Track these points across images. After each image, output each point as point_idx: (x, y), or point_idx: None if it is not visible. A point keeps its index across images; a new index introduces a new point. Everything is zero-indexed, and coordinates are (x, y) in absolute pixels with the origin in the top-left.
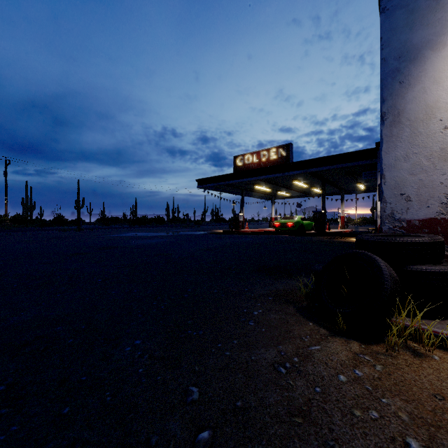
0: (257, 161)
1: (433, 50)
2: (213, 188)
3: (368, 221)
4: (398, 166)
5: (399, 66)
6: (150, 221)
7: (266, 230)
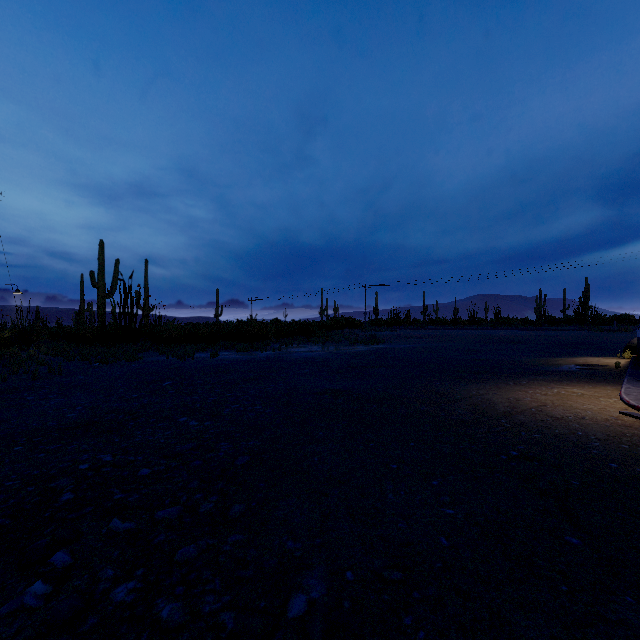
0: None
1: None
2: None
3: None
4: None
5: None
6: None
7: None
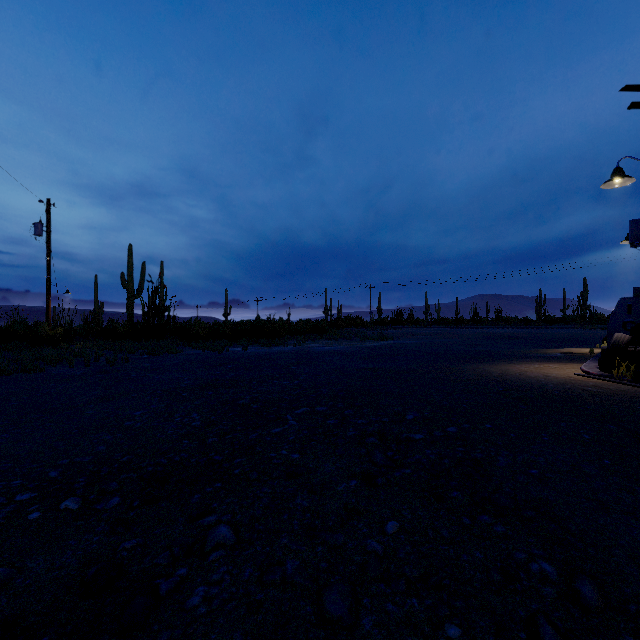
0: None
1: None
2: None
3: None
4: None
5: None
6: None
7: None
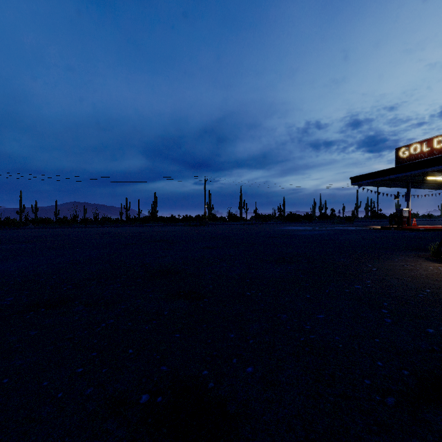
0: (429, 149)
1: None
2: (368, 184)
3: None
4: None
5: None
6: (299, 218)
7: None
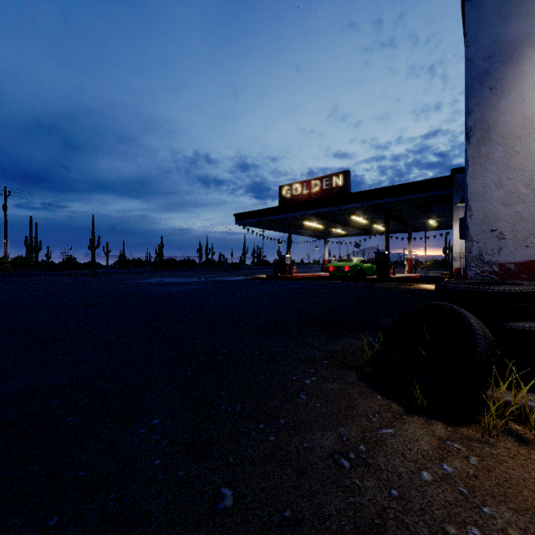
0: (308, 192)
1: (534, 46)
2: (254, 225)
3: (440, 264)
4: (488, 195)
5: (489, 68)
6: (178, 264)
7: (318, 275)
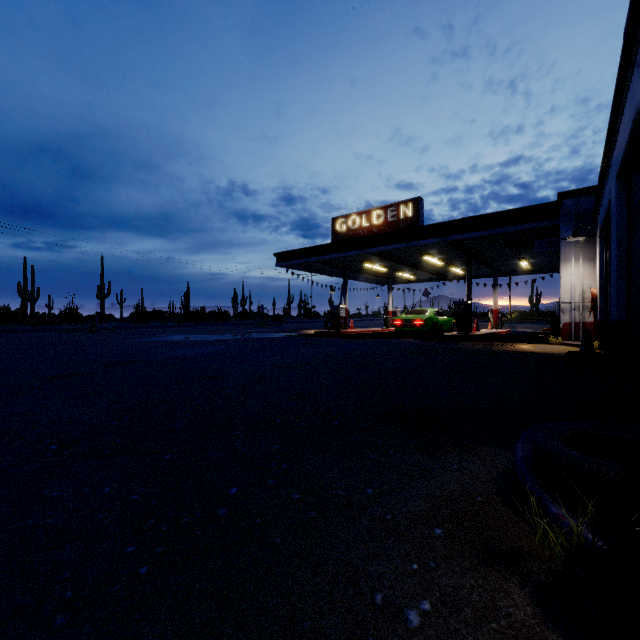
0: (368, 225)
1: None
2: (300, 267)
3: (527, 316)
4: None
5: None
6: (207, 317)
7: (380, 331)
